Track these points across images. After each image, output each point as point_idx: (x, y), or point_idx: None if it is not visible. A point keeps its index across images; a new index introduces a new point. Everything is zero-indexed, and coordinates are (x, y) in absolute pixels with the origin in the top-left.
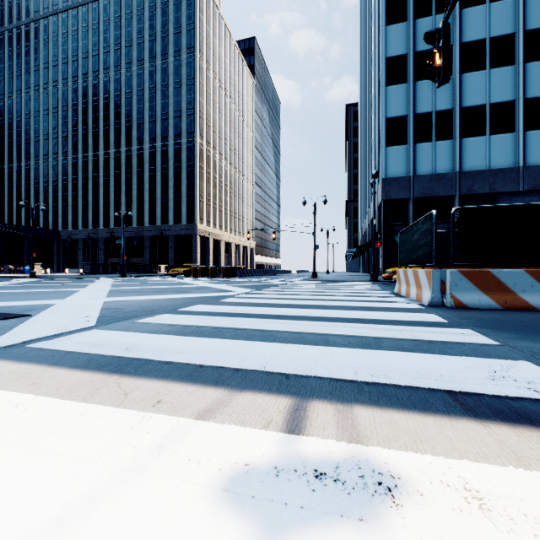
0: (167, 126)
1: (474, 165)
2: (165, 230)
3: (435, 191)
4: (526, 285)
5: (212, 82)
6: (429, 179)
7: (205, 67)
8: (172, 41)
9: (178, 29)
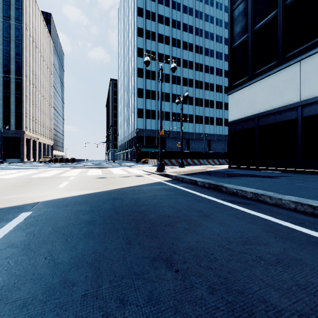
0: None
1: None
2: None
3: (151, 134)
4: (167, 162)
5: (32, 43)
6: (149, 131)
7: (28, 34)
8: (1, 8)
9: (7, 2)
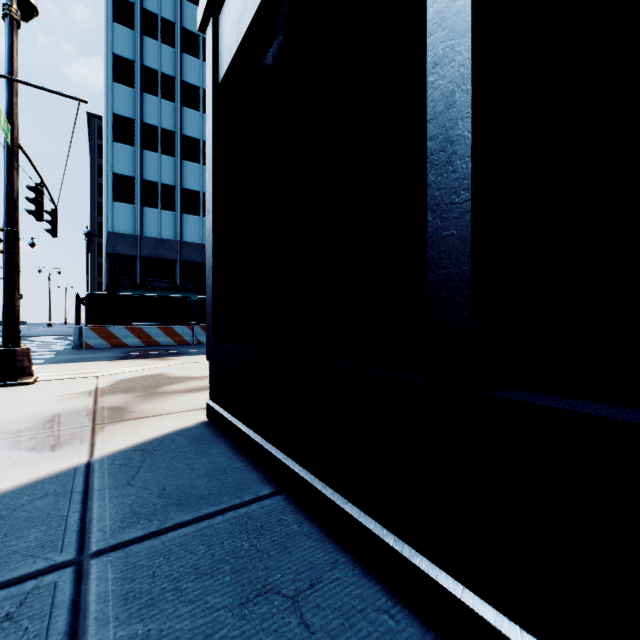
0: None
1: (192, 238)
2: None
3: (161, 253)
4: (126, 335)
5: None
6: (155, 242)
7: None
8: None
9: None
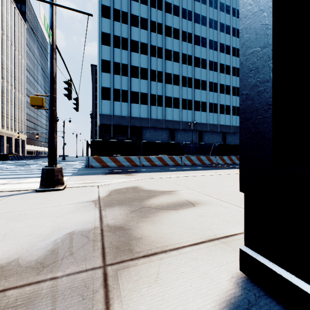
0: None
1: (135, 115)
2: None
3: (121, 123)
4: (108, 161)
5: None
6: (119, 117)
7: None
8: None
9: None
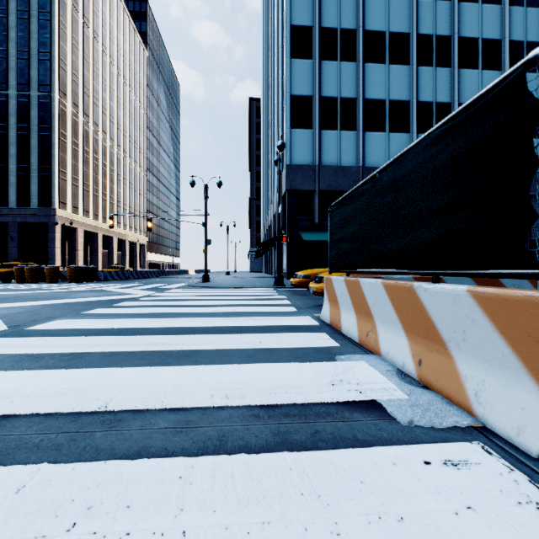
0: (5, 68)
1: (376, 162)
2: (3, 215)
3: (341, 184)
4: None
5: (81, 28)
6: (334, 171)
7: (70, 4)
8: None
9: None
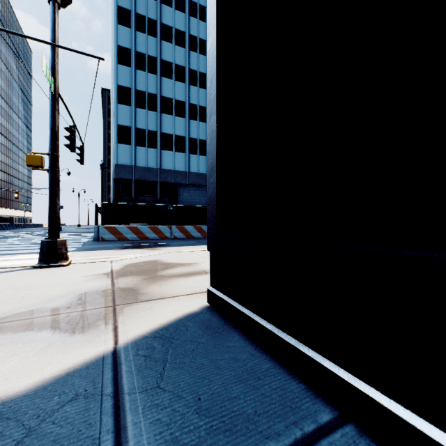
0: None
1: (167, 166)
2: None
3: (147, 177)
4: (127, 232)
5: None
6: (144, 169)
7: None
8: None
9: None
